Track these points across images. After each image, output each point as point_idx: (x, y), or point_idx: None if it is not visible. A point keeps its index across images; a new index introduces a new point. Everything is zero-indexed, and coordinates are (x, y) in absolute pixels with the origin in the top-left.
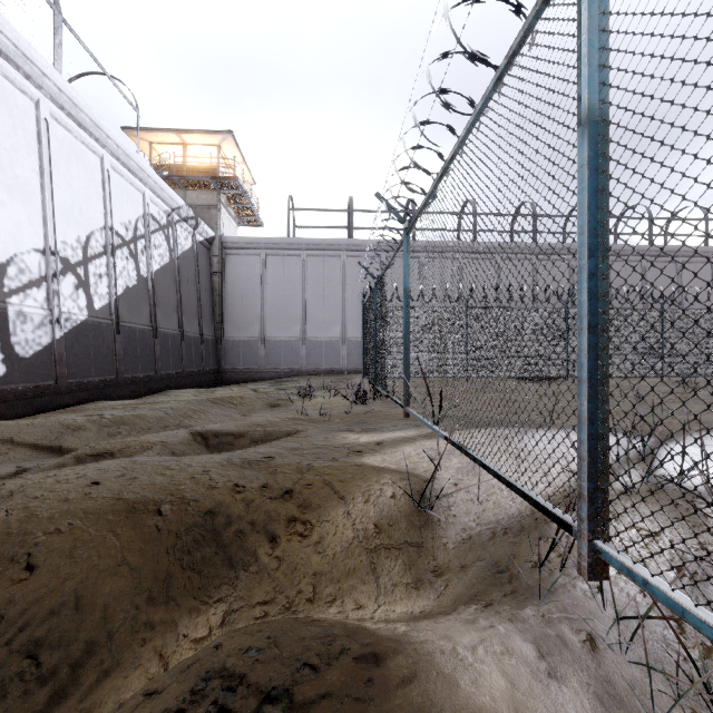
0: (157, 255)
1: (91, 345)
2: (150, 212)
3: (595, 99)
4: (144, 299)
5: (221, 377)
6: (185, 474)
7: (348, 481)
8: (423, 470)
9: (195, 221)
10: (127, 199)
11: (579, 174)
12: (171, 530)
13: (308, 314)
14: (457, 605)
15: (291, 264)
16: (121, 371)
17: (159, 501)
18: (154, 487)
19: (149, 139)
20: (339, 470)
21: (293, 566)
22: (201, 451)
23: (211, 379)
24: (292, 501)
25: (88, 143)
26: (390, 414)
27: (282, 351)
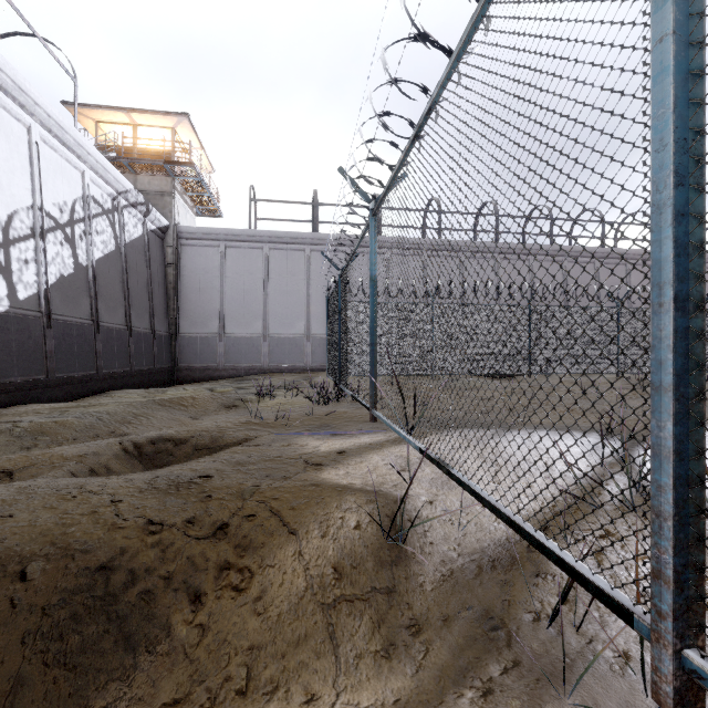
0: (100, 242)
1: (14, 341)
2: (92, 194)
3: None
4: (83, 289)
5: (176, 375)
6: (85, 506)
7: (301, 509)
8: (393, 485)
9: (146, 207)
10: (62, 178)
11: (656, 54)
12: (33, 605)
13: (270, 310)
14: (443, 690)
15: (252, 257)
16: (53, 370)
17: (29, 556)
18: (30, 531)
19: (95, 117)
20: (291, 494)
21: (221, 638)
22: (130, 466)
23: (164, 378)
24: (227, 541)
25: (10, 108)
26: (355, 416)
27: (243, 348)
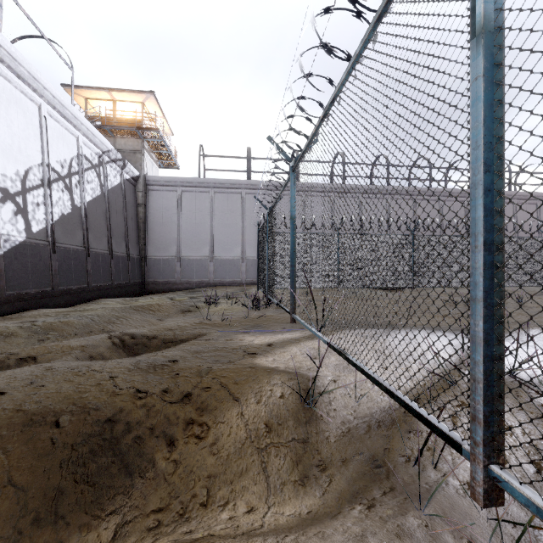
0: (90, 189)
1: (29, 262)
2: (84, 153)
3: (491, 9)
4: (77, 224)
5: (144, 288)
6: (92, 380)
7: (242, 384)
8: (307, 368)
9: (123, 162)
10: (63, 142)
11: (473, 87)
12: (66, 443)
13: (215, 238)
14: (341, 505)
15: (201, 199)
16: (57, 284)
17: (60, 412)
18: (58, 396)
19: (85, 95)
20: (234, 373)
21: (189, 469)
22: (117, 354)
23: (136, 290)
24: (191, 404)
25: (27, 92)
26: (279, 319)
27: (194, 267)
